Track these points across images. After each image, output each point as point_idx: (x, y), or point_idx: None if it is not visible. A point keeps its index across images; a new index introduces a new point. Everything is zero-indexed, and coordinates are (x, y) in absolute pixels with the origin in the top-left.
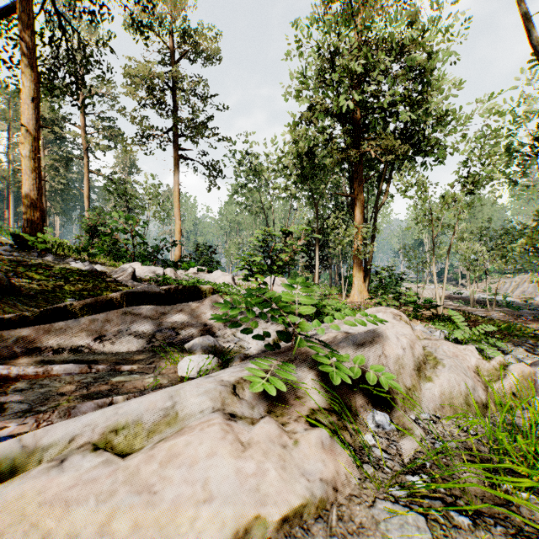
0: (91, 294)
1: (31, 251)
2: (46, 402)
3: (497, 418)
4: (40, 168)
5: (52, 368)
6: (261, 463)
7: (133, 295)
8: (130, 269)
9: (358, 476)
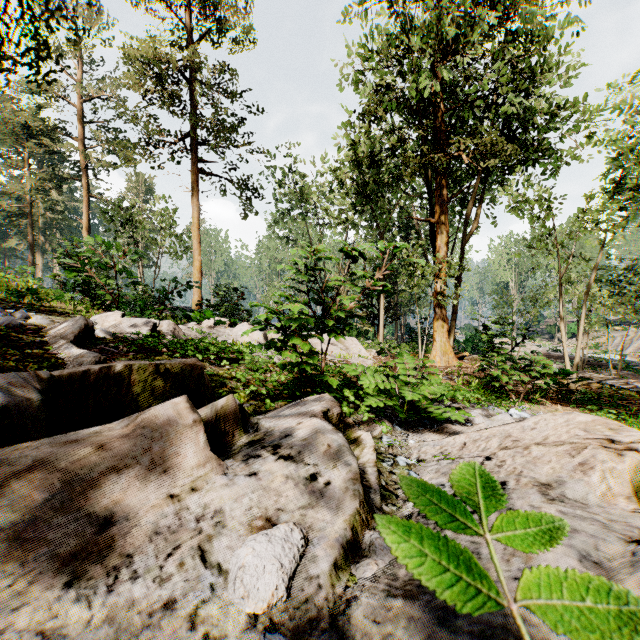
0: None
1: None
2: None
3: None
4: None
5: None
6: None
7: None
8: (78, 322)
9: None
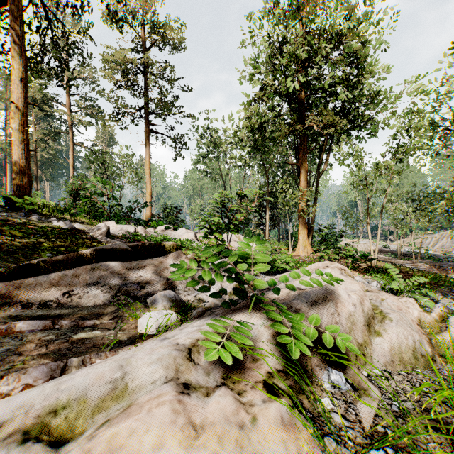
0: (68, 250)
1: (19, 211)
2: (1, 363)
3: (443, 370)
4: (28, 140)
5: (16, 325)
6: (215, 453)
7: (102, 251)
8: (105, 227)
9: (320, 453)
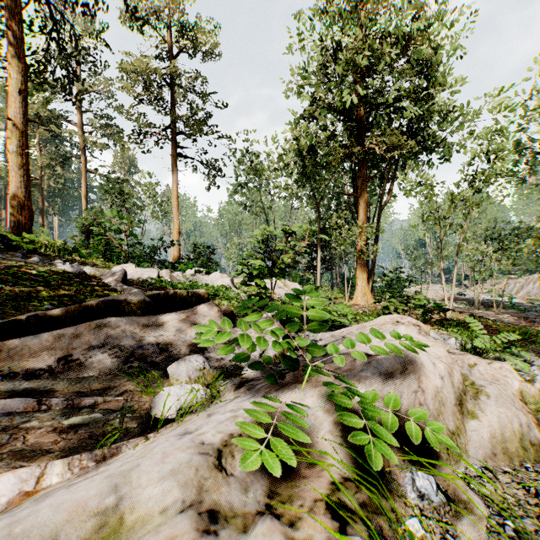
0: (73, 300)
1: (17, 252)
2: None
3: None
4: (29, 165)
5: None
6: None
7: (112, 303)
8: (121, 271)
9: None
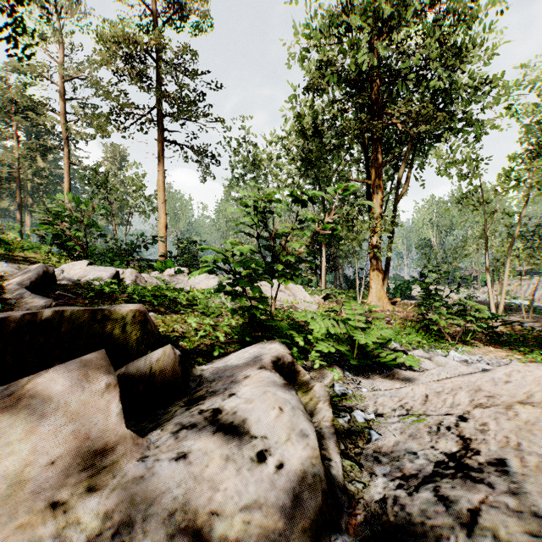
0: None
1: None
2: None
3: None
4: None
5: None
6: None
7: None
8: (37, 269)
9: None
